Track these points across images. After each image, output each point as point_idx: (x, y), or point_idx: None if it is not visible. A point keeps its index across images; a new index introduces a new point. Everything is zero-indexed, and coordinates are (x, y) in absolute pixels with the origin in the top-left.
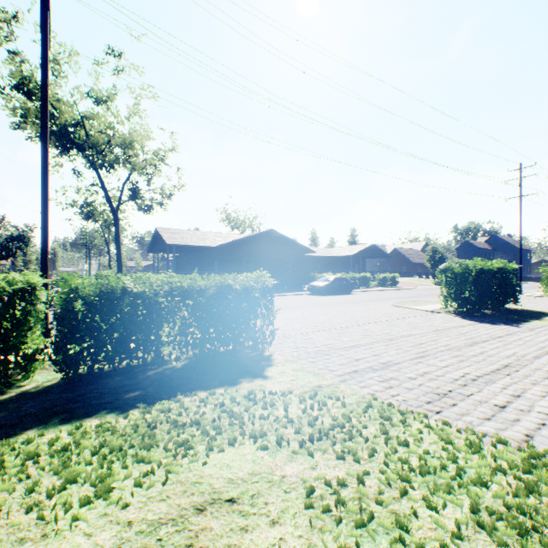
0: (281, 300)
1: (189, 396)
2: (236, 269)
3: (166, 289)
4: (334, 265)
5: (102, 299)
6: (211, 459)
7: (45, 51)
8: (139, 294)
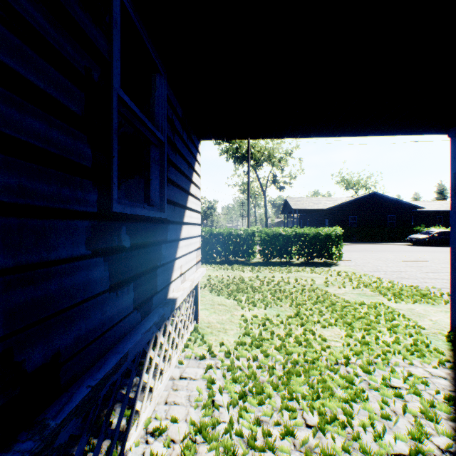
0: (373, 247)
1: (301, 267)
2: (342, 224)
3: (293, 234)
4: None
5: (273, 236)
6: (305, 274)
7: (248, 144)
8: (284, 235)
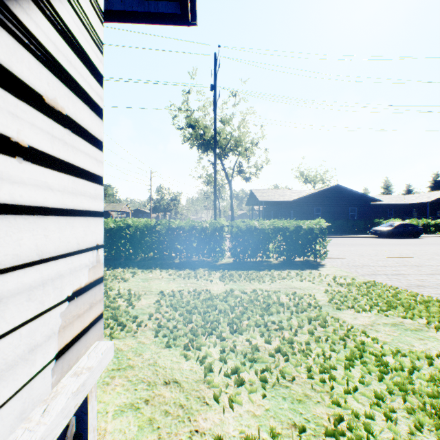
0: (342, 240)
1: (283, 270)
2: (307, 216)
3: (271, 227)
4: (407, 211)
5: (247, 230)
6: (293, 282)
7: (215, 122)
8: (260, 229)
